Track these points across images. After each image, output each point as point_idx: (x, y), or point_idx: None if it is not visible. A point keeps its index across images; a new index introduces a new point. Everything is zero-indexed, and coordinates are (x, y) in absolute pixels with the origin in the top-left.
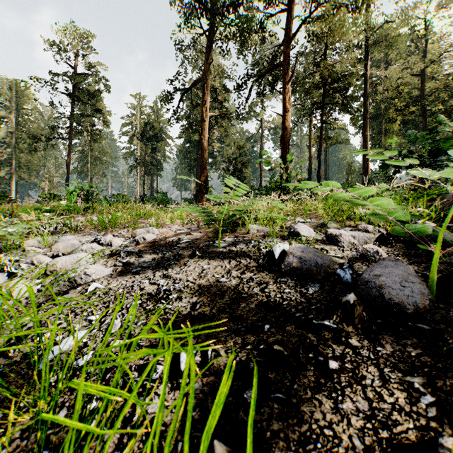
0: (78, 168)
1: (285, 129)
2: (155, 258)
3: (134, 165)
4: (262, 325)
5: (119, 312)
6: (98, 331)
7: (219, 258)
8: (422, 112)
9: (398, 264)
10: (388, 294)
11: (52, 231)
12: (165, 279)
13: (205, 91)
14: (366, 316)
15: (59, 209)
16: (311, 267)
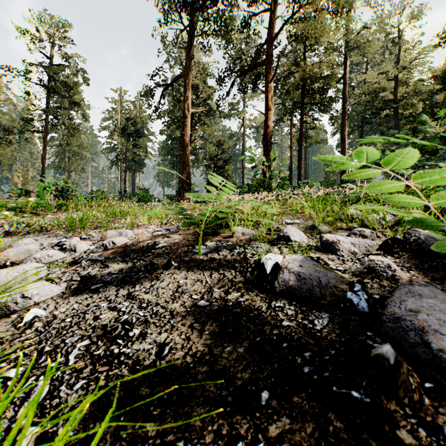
0: (55, 162)
1: (267, 128)
2: (122, 269)
3: (114, 160)
4: (258, 391)
5: (54, 362)
6: (10, 404)
7: (198, 270)
8: (395, 115)
9: (433, 291)
10: (436, 342)
11: (14, 231)
12: (129, 301)
13: (188, 87)
14: (413, 382)
15: (28, 206)
16: (312, 288)
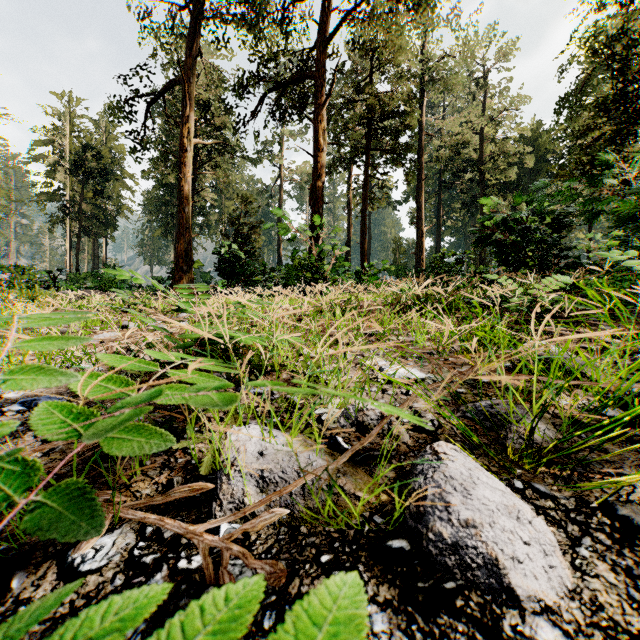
0: None
1: (317, 178)
2: None
3: (58, 216)
4: None
5: None
6: None
7: None
8: (480, 181)
9: None
10: None
11: None
12: None
13: (187, 101)
14: None
15: None
16: None
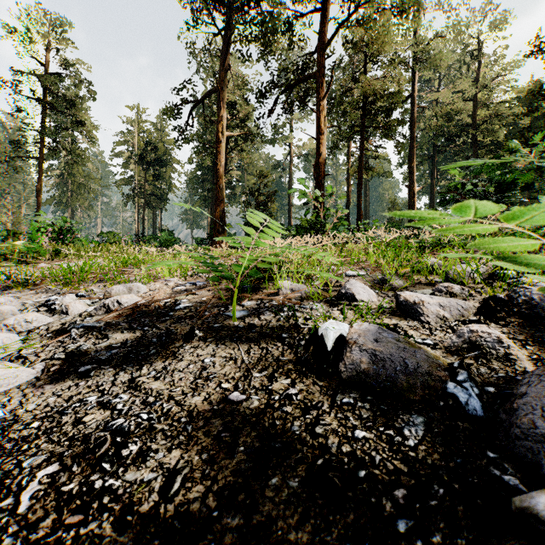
0: (55, 197)
1: (320, 156)
2: (127, 341)
3: (130, 195)
4: None
5: None
6: None
7: (232, 342)
8: (472, 143)
9: None
10: None
11: None
12: (130, 392)
13: (221, 105)
14: None
15: (16, 251)
16: (395, 375)
